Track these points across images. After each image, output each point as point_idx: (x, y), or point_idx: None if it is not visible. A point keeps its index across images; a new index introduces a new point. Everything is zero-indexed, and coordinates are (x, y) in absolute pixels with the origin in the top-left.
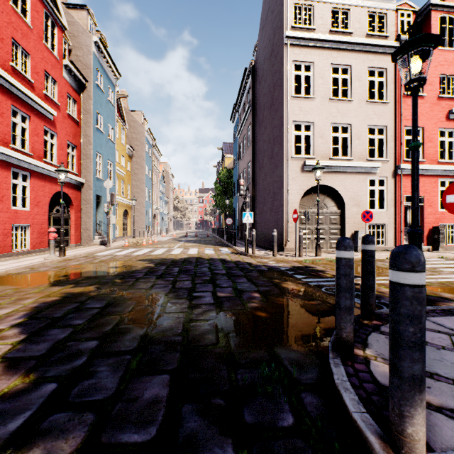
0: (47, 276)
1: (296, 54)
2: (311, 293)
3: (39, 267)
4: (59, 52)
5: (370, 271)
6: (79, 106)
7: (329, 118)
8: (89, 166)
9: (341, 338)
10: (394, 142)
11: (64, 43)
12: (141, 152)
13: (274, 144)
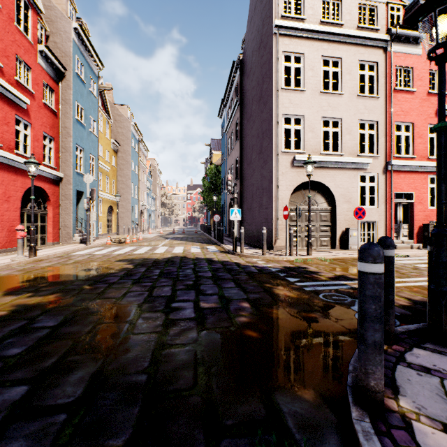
0: (6, 281)
1: (285, 45)
2: (308, 301)
3: (1, 270)
4: (34, 36)
5: (390, 282)
6: (57, 96)
7: (319, 111)
8: (68, 159)
9: (368, 386)
10: (385, 138)
11: (41, 28)
12: (127, 147)
13: (263, 138)
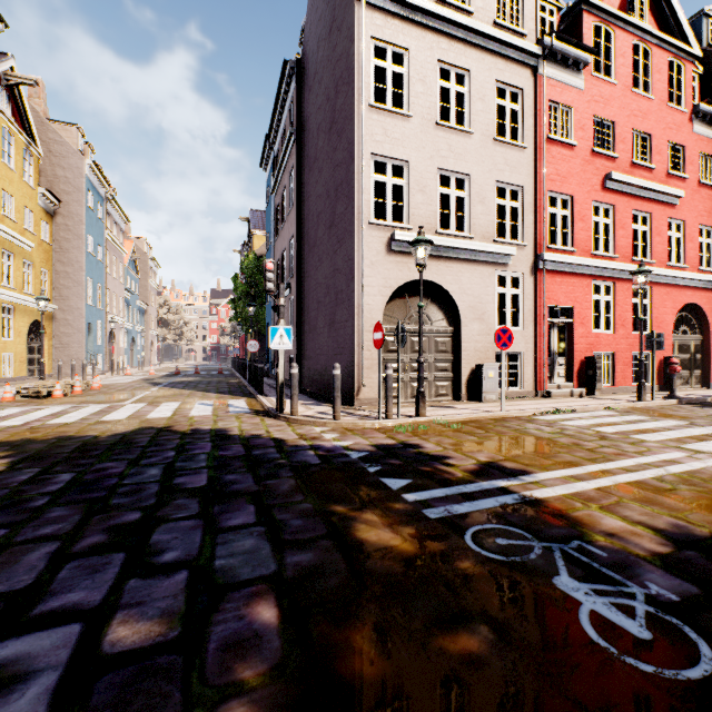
0: None
1: (377, 26)
2: (443, 568)
3: None
4: None
5: None
6: None
7: (435, 158)
8: None
9: None
10: (534, 216)
11: None
12: (76, 206)
13: (337, 198)
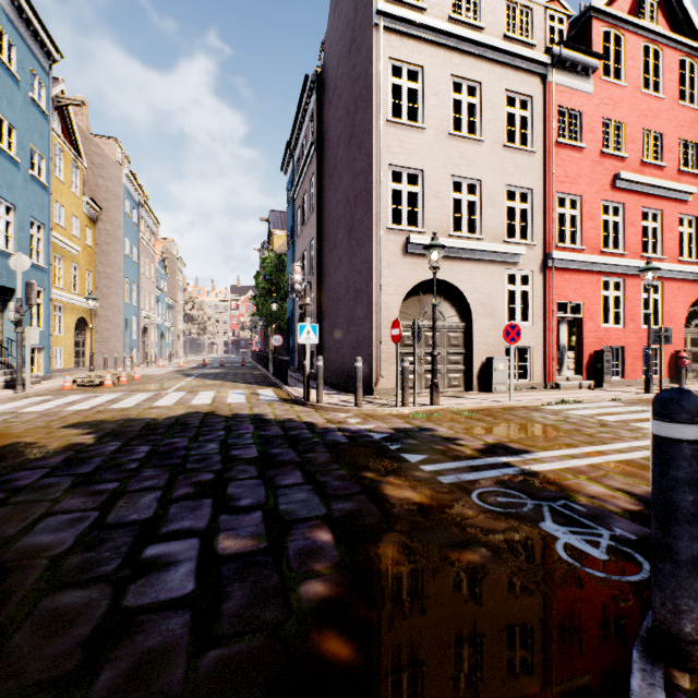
0: None
1: (394, 48)
2: (454, 515)
3: None
4: None
5: (695, 510)
6: None
7: (448, 165)
8: None
9: None
10: (543, 217)
11: None
12: (115, 213)
13: (357, 205)
